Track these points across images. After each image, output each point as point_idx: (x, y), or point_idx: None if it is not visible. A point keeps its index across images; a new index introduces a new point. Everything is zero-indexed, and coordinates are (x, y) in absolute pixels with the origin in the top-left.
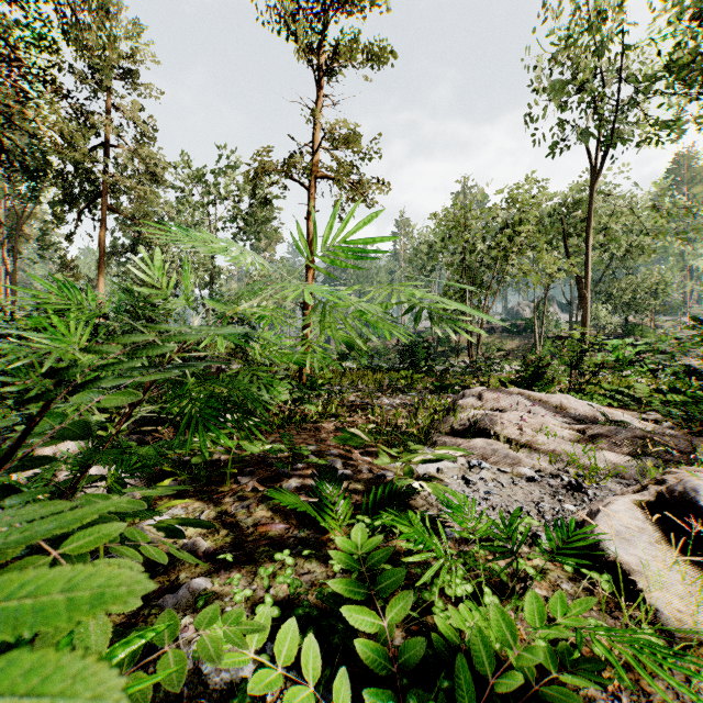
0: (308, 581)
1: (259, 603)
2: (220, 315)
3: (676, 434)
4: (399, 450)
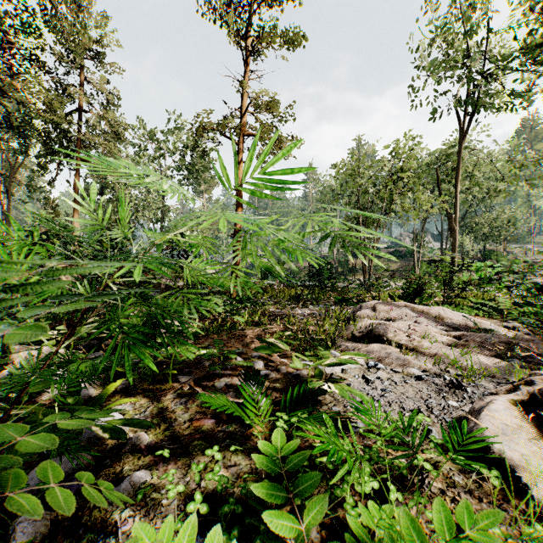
0: (234, 473)
1: (191, 495)
2: (153, 244)
3: (532, 339)
4: (310, 354)
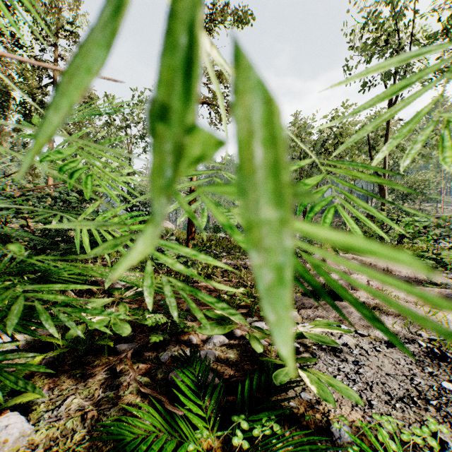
0: None
1: None
2: None
3: None
4: None
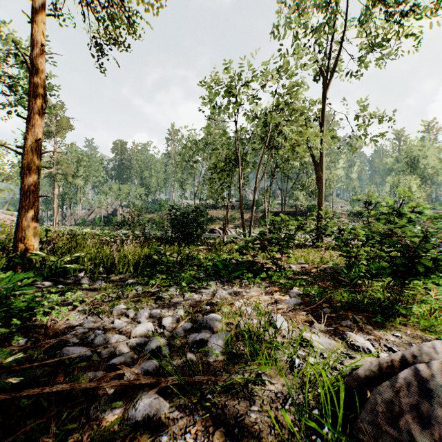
0: None
1: None
2: None
3: None
4: None
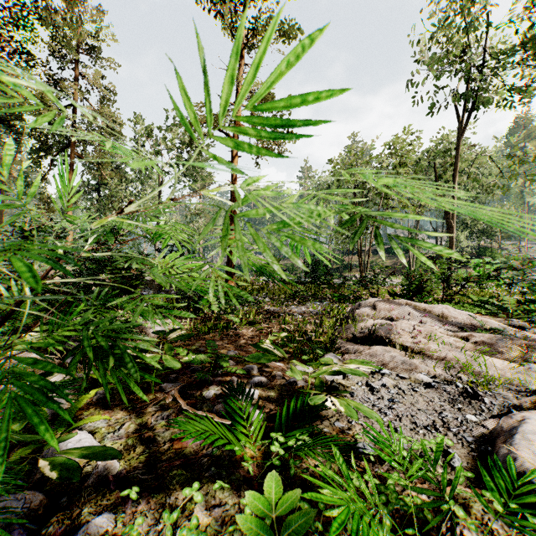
0: (218, 517)
1: None
2: (96, 230)
3: None
4: (308, 358)
